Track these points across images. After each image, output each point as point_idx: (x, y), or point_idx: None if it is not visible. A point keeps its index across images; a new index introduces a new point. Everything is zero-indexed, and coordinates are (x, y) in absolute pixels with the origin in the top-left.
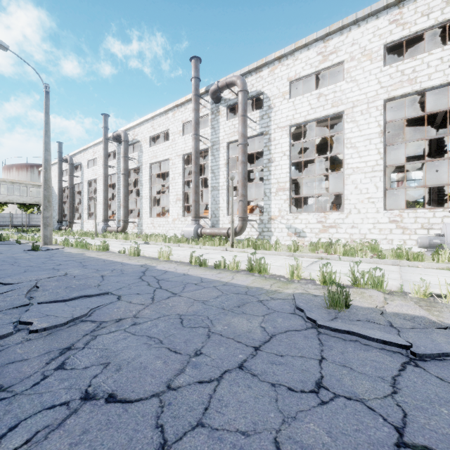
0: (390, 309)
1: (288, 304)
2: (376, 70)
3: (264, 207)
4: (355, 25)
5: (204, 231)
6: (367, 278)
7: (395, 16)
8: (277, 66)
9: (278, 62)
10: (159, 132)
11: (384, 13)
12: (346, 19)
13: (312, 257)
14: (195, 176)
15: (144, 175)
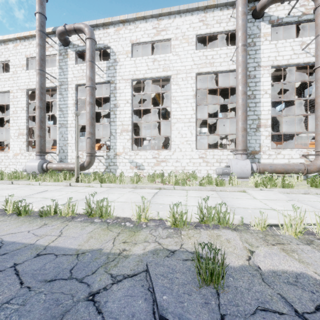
0: (263, 265)
1: (141, 293)
2: (191, 51)
3: (111, 145)
4: (178, 15)
5: (51, 166)
6: (213, 214)
7: (202, 17)
8: (121, 28)
9: (122, 25)
10: None
11: (196, 13)
12: (173, 8)
13: (152, 188)
14: (39, 111)
15: None
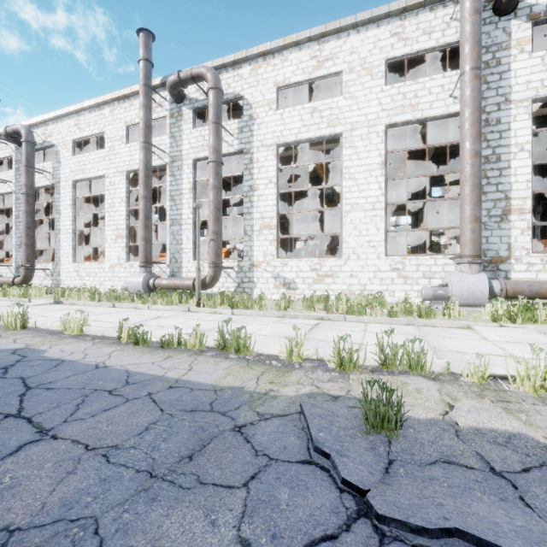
0: (464, 421)
1: (294, 432)
2: (377, 89)
3: (244, 250)
4: (354, 30)
5: (159, 283)
6: (401, 355)
7: (397, 28)
8: (261, 64)
9: (262, 60)
10: (88, 135)
11: (386, 22)
12: (345, 20)
13: (310, 318)
14: (144, 203)
15: (63, 197)
